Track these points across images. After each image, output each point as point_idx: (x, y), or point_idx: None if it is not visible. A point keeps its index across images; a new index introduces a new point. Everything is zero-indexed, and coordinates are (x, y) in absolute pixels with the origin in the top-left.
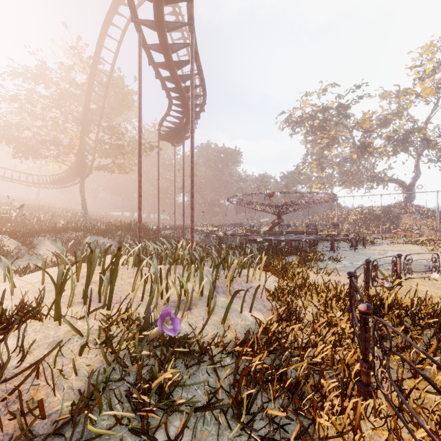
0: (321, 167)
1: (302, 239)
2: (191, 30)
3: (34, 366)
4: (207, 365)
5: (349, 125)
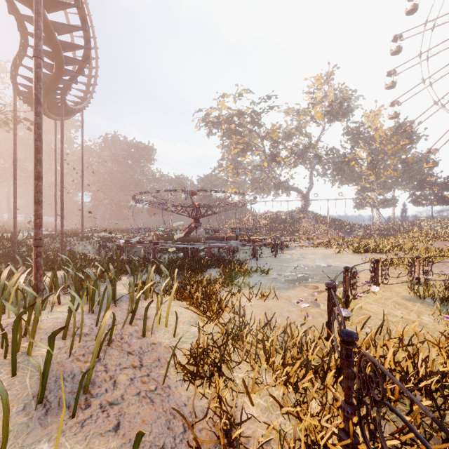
0: (236, 172)
1: (223, 246)
2: None
3: None
4: None
5: (261, 134)
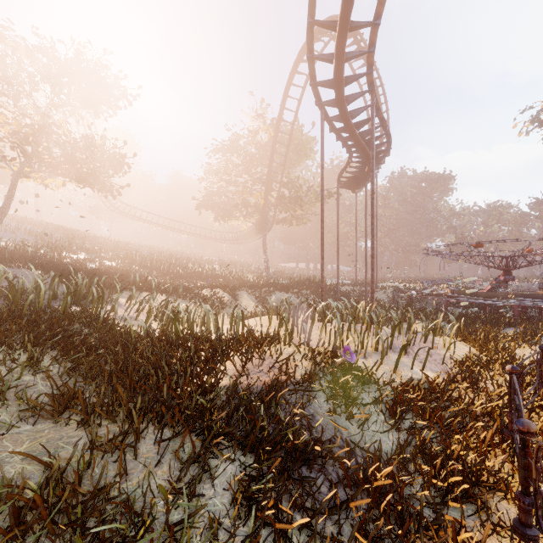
0: None
1: (539, 306)
2: (371, 93)
3: (284, 360)
4: (375, 391)
5: None
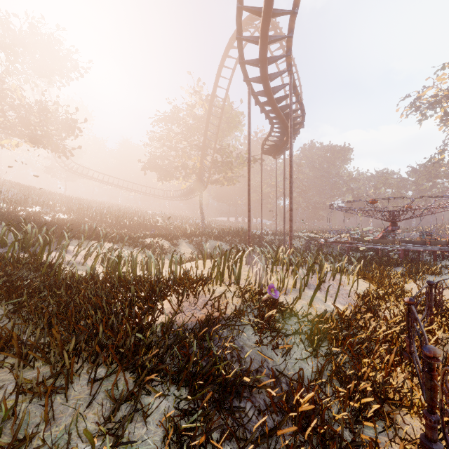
0: None
1: (419, 250)
2: (289, 73)
3: (216, 298)
4: (295, 322)
5: None
